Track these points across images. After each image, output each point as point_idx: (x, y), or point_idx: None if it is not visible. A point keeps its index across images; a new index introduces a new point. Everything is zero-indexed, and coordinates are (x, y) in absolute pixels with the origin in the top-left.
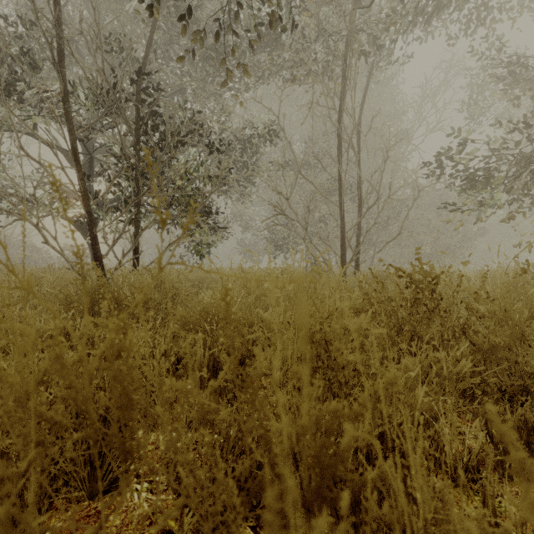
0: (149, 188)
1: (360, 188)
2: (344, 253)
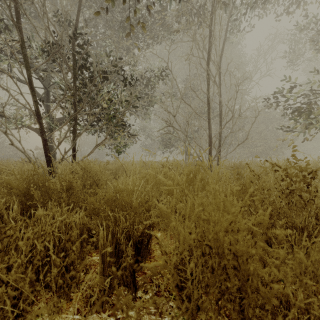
0: (82, 108)
1: (221, 109)
2: (210, 151)
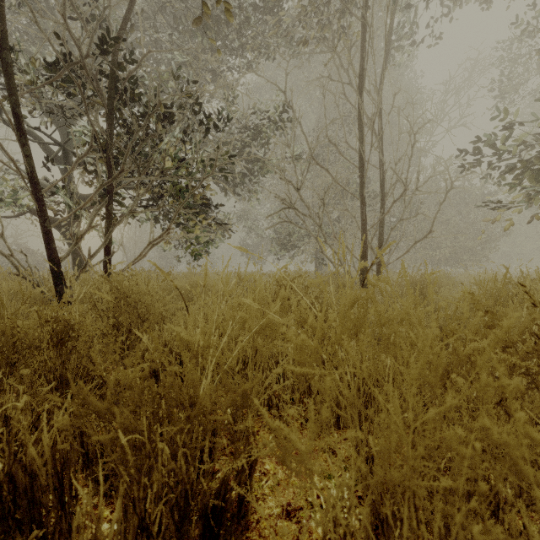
0: (122, 171)
1: (383, 178)
2: (365, 254)
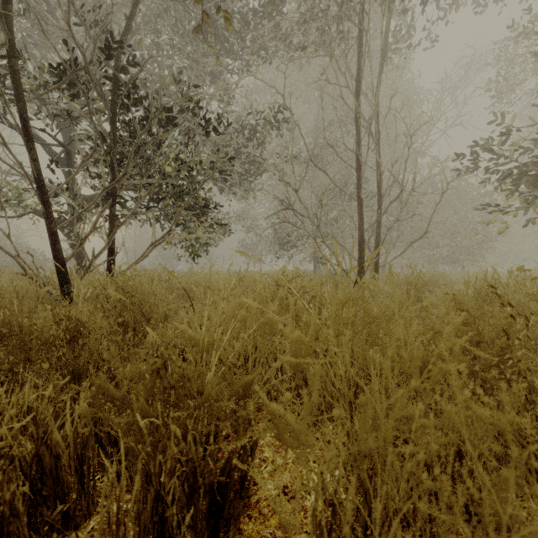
0: (125, 174)
1: (380, 179)
2: (362, 254)
